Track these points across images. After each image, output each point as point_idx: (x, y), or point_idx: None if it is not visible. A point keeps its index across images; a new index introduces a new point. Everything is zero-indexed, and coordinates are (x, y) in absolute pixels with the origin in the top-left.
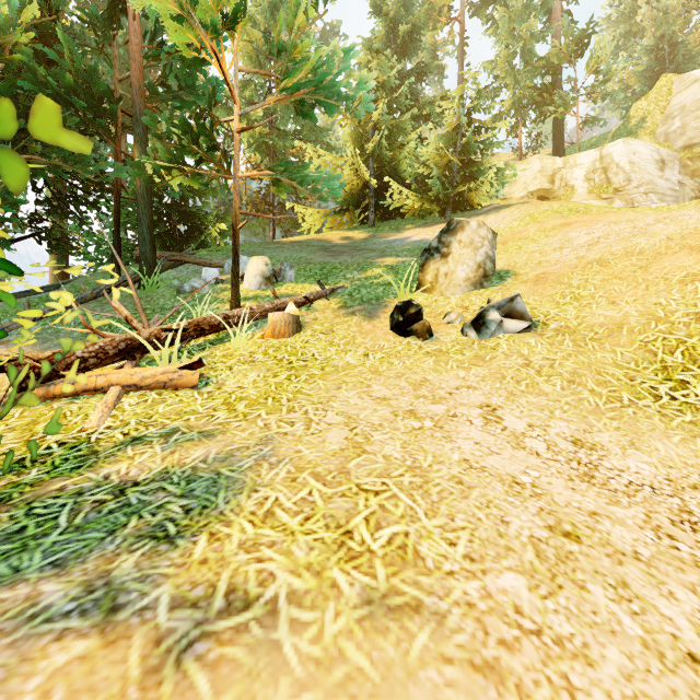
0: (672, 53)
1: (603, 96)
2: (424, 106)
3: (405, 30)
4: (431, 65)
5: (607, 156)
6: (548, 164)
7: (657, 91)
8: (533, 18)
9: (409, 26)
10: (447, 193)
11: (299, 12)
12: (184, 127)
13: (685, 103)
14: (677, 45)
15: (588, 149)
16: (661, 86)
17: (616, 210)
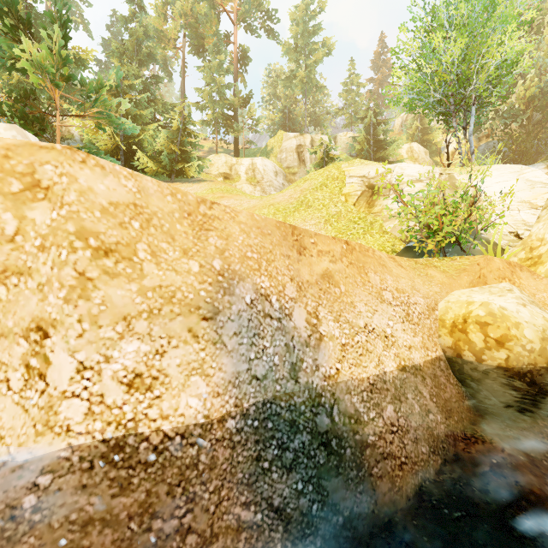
0: (289, 116)
1: (256, 131)
2: (159, 104)
3: (145, 51)
4: (163, 79)
5: (255, 164)
6: (229, 160)
7: (278, 137)
8: (222, 77)
9: (148, 50)
10: (173, 165)
11: (102, 89)
12: (24, 115)
13: (287, 147)
14: (291, 114)
15: (252, 155)
16: (279, 135)
17: (242, 194)
